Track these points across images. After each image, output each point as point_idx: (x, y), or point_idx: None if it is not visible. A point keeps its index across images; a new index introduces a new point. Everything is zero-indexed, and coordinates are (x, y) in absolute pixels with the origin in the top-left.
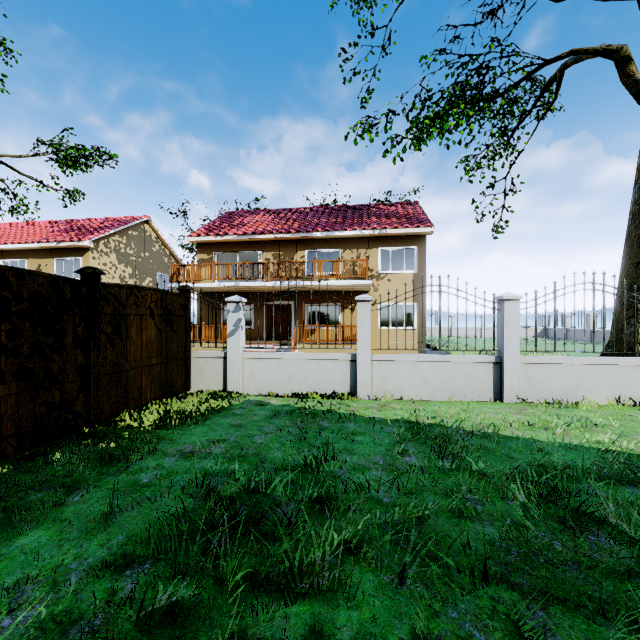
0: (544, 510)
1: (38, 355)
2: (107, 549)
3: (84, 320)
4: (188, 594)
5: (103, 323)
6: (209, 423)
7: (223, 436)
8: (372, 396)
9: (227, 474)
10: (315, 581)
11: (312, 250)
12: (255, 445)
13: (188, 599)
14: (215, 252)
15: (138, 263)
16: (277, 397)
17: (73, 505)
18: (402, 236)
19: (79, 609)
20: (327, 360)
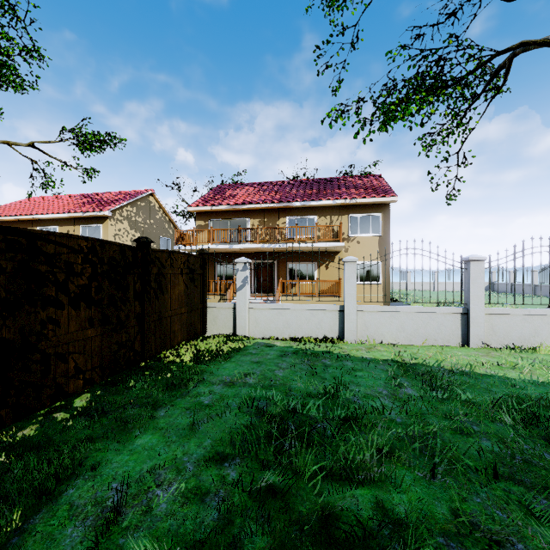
0: (529, 430)
1: (113, 306)
2: (203, 449)
3: (140, 278)
4: (277, 480)
5: (151, 280)
6: (234, 360)
7: (250, 370)
8: (357, 340)
9: (266, 399)
10: (368, 474)
11: (292, 217)
12: (278, 377)
13: (278, 483)
14: (210, 219)
15: (145, 229)
16: (279, 340)
17: (162, 418)
18: (369, 204)
19: (204, 486)
20: (319, 310)
